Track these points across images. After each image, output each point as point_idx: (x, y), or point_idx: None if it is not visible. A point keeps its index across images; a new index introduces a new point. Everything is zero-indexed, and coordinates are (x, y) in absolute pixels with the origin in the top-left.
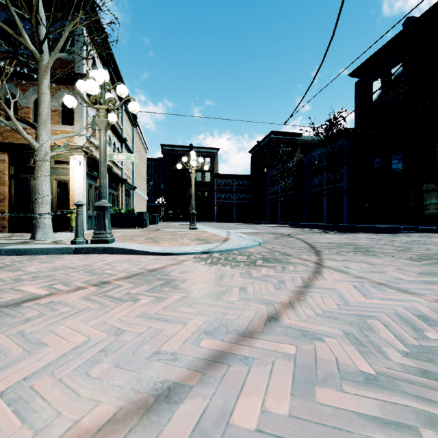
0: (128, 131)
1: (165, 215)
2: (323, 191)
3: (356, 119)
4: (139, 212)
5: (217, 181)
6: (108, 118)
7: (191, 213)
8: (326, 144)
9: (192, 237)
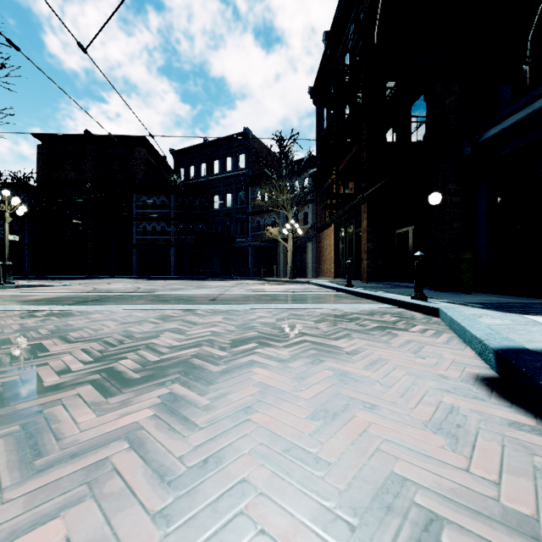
0: None
1: None
2: None
3: (40, 179)
4: None
5: None
6: None
7: None
8: None
9: None
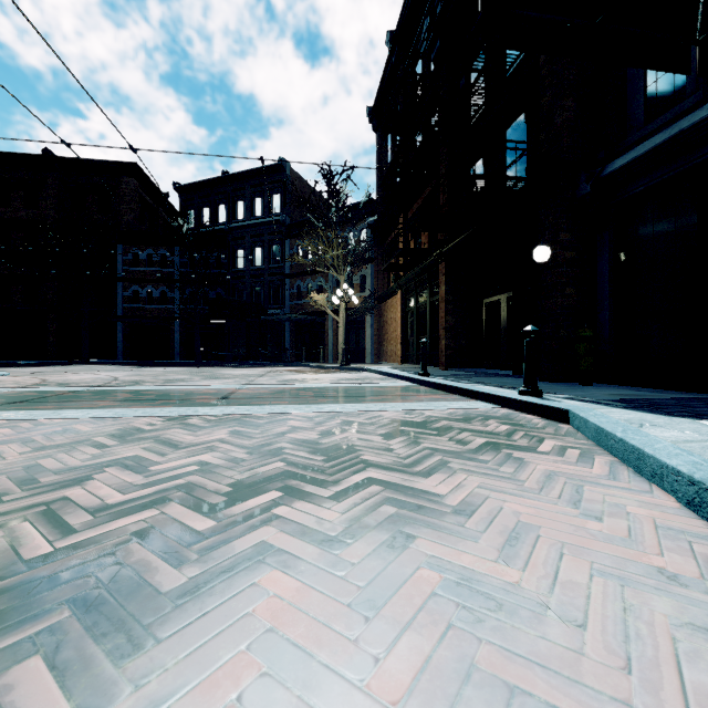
0: None
1: None
2: None
3: None
4: None
5: None
6: None
7: None
8: None
9: None
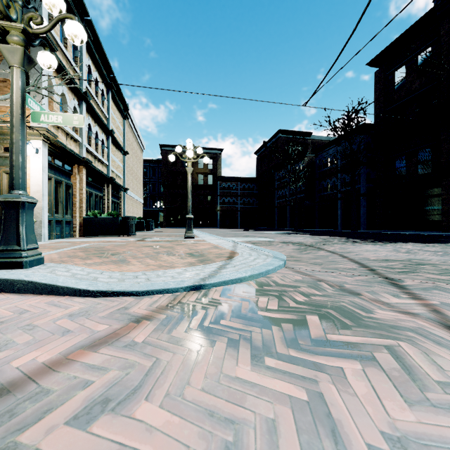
0: (117, 123)
1: (165, 220)
2: (337, 195)
3: (376, 113)
4: (124, 216)
5: (220, 184)
6: (40, 59)
7: (187, 217)
8: (344, 139)
9: (183, 251)
